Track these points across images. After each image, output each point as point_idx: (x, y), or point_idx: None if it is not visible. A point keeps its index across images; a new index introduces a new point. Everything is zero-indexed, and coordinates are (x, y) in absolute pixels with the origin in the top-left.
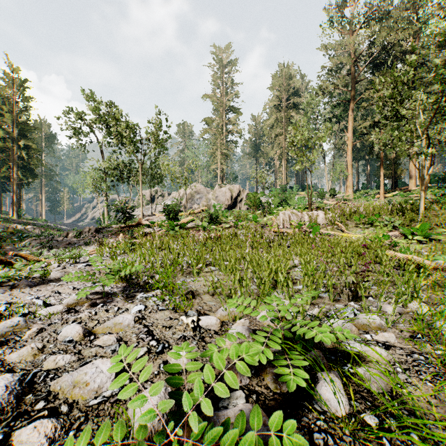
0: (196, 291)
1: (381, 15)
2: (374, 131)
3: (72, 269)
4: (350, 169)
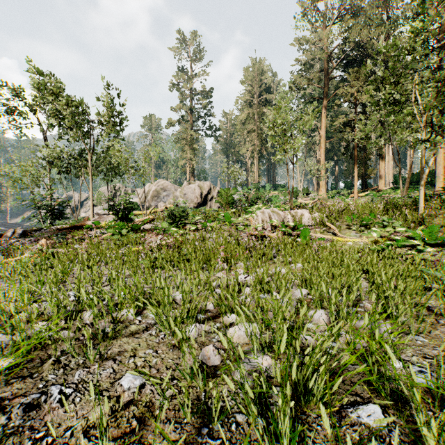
0: None
1: (354, 12)
2: (349, 128)
3: None
4: (323, 168)
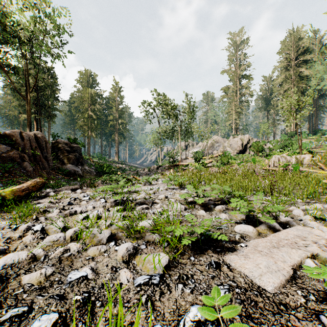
0: (206, 190)
1: None
2: None
3: (157, 182)
4: None
